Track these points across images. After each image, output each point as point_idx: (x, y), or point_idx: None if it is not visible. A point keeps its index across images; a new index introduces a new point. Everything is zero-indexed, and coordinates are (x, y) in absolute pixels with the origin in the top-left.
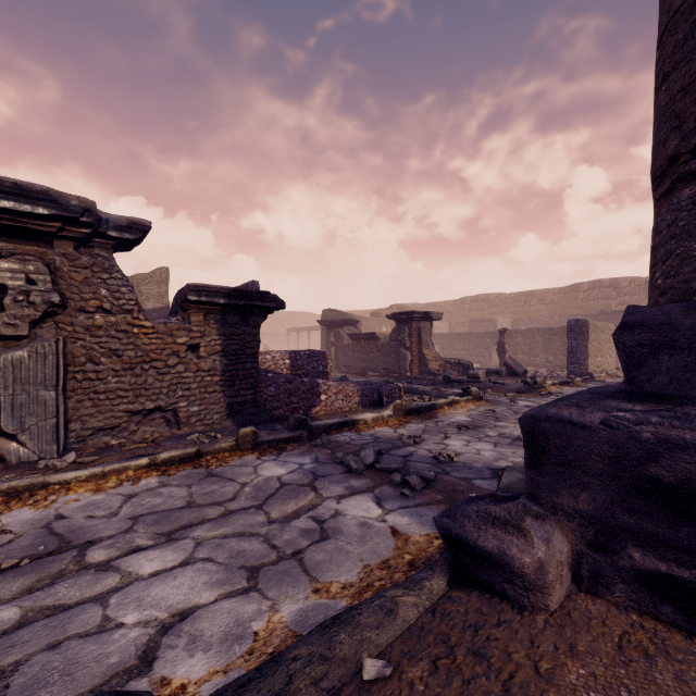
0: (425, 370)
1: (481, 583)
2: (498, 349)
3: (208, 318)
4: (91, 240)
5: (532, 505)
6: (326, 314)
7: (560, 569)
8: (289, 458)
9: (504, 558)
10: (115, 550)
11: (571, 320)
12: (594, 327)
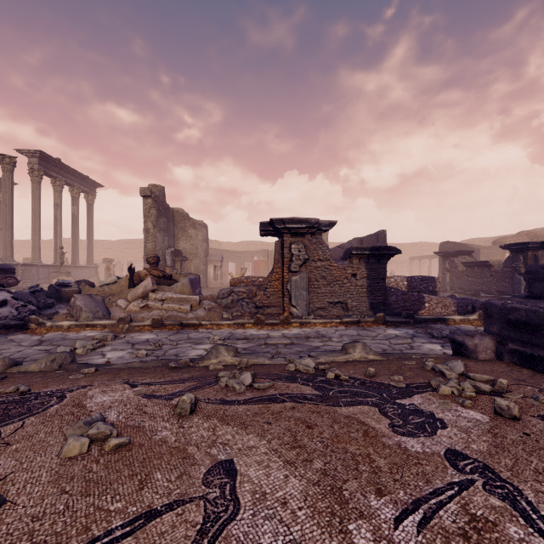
0: None
1: (460, 354)
2: None
3: (360, 261)
4: (315, 232)
5: (484, 333)
6: (443, 246)
7: (486, 349)
8: (401, 329)
9: (463, 343)
10: (339, 340)
11: None
12: None
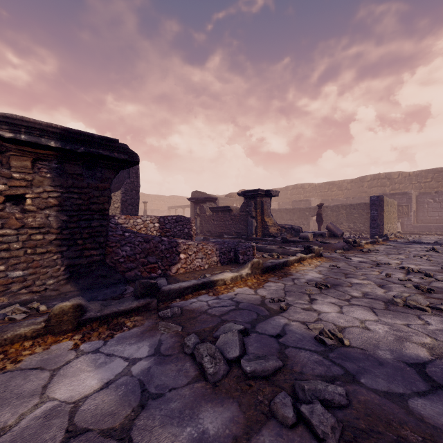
0: (267, 233)
1: None
2: (317, 218)
3: (39, 165)
4: None
5: None
6: (194, 195)
7: None
8: (120, 346)
9: None
10: None
11: (373, 196)
12: (386, 202)
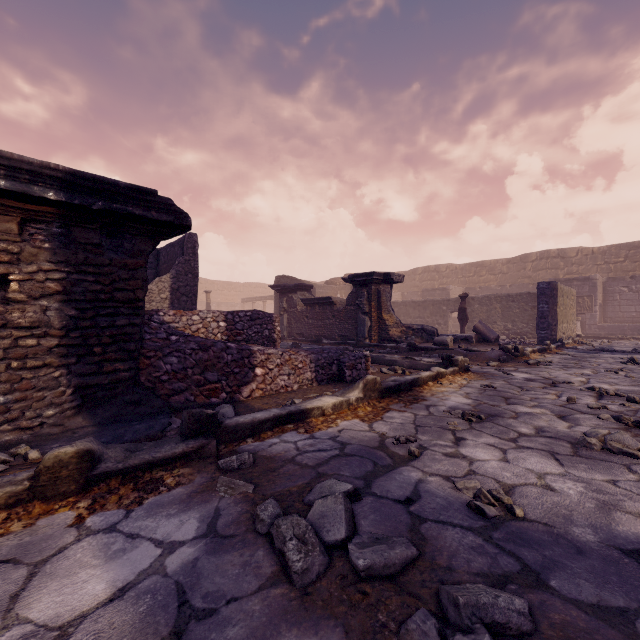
0: (386, 337)
1: None
2: (459, 315)
3: (32, 229)
4: None
5: None
6: (280, 281)
7: None
8: (151, 520)
9: None
10: None
11: (542, 282)
12: (561, 291)
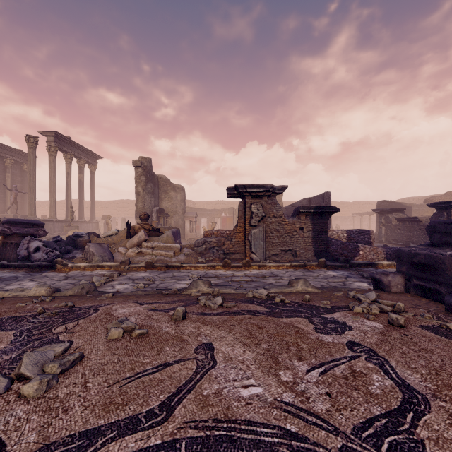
0: None
1: (378, 288)
2: None
3: (306, 217)
4: (271, 195)
5: (396, 272)
6: (380, 204)
7: (397, 284)
8: (338, 271)
9: (380, 279)
10: (288, 278)
11: None
12: None
